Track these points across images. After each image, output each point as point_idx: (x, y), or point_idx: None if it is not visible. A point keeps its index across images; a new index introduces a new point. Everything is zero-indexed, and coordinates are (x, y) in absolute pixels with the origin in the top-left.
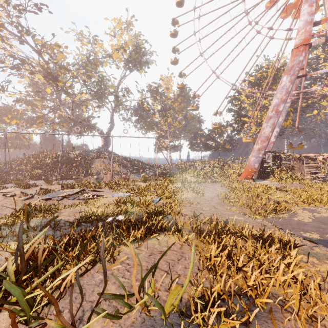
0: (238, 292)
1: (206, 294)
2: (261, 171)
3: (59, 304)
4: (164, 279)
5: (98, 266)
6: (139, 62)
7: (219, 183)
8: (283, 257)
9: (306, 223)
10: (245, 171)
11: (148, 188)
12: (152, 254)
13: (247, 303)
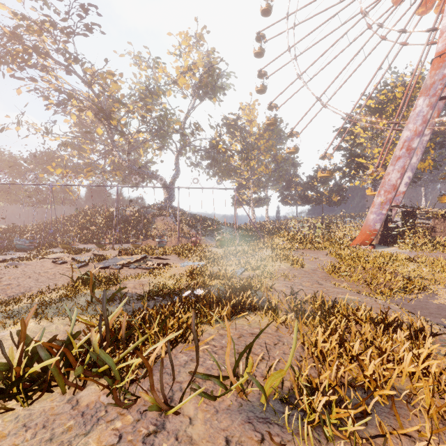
0: (352, 384)
1: (313, 381)
2: (385, 234)
3: (145, 382)
4: (259, 364)
5: (180, 346)
6: (212, 88)
7: (323, 250)
8: (412, 347)
9: None
10: (361, 234)
11: (227, 255)
12: (242, 336)
13: (363, 396)
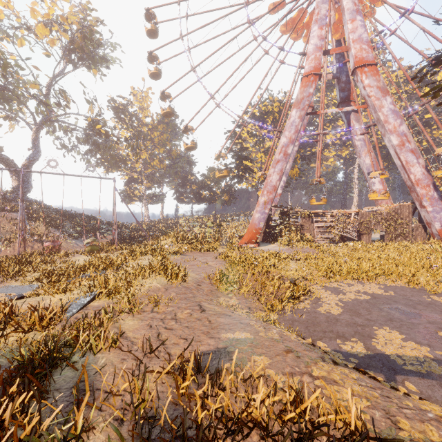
0: None
1: None
2: (267, 232)
3: None
4: None
5: None
6: (89, 54)
7: (213, 251)
8: None
9: (337, 316)
10: (248, 233)
11: (84, 269)
12: None
13: None
